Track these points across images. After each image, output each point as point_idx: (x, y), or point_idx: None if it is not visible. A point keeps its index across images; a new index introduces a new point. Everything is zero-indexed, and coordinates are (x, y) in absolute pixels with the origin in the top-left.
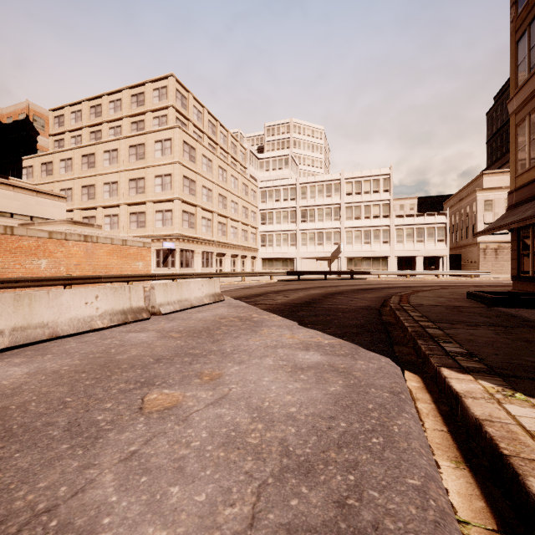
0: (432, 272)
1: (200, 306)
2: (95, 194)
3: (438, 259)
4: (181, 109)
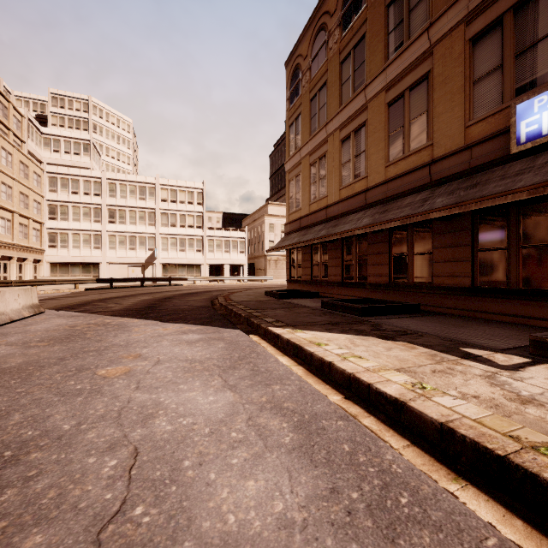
0: (236, 278)
1: (19, 320)
2: None
3: (240, 267)
4: None
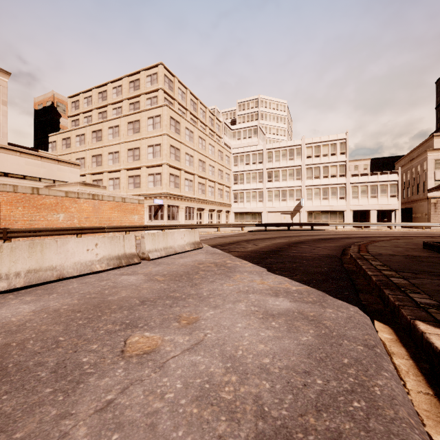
0: (385, 224)
1: (182, 252)
2: (102, 162)
3: (390, 212)
4: (169, 90)
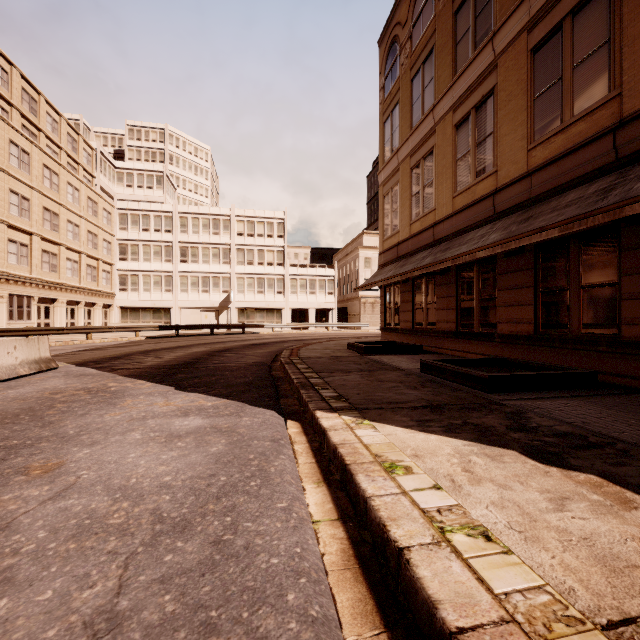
0: (323, 325)
1: (10, 379)
2: None
3: (328, 312)
4: None
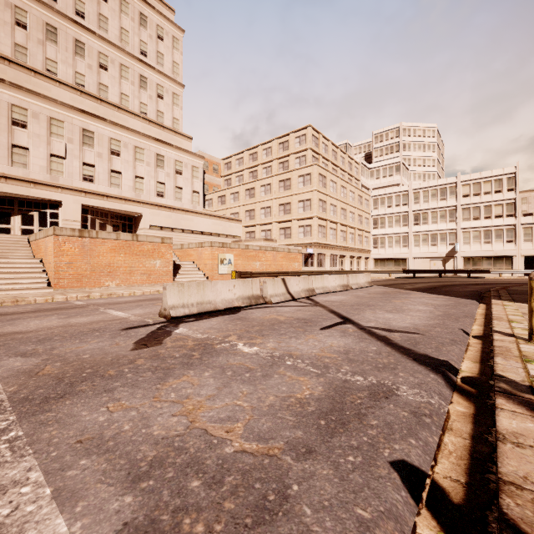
0: None
1: (364, 287)
2: (255, 216)
3: None
4: (315, 148)
